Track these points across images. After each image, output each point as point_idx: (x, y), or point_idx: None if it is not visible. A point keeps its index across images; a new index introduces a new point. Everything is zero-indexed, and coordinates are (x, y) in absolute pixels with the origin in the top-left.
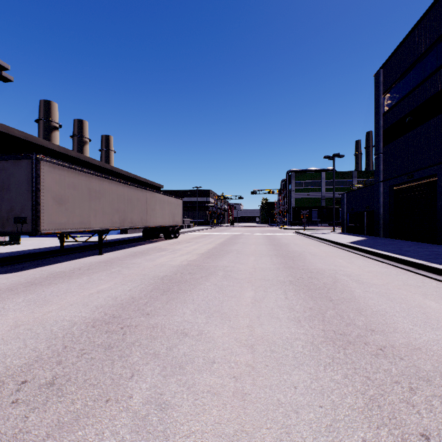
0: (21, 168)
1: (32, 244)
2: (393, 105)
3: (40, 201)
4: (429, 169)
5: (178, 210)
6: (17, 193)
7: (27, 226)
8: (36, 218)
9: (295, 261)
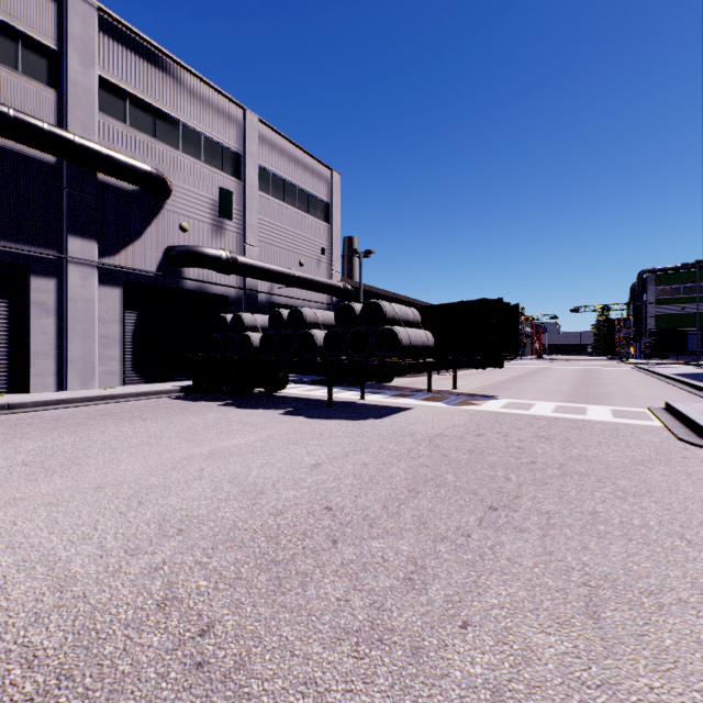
0: None
1: None
2: None
3: None
4: None
5: None
6: None
7: None
8: None
9: (589, 381)
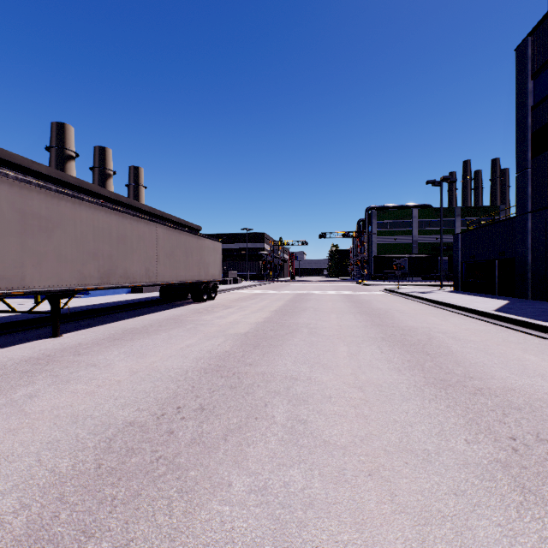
0: None
1: None
2: None
3: None
4: None
5: (215, 257)
6: None
7: None
8: None
9: (436, 358)
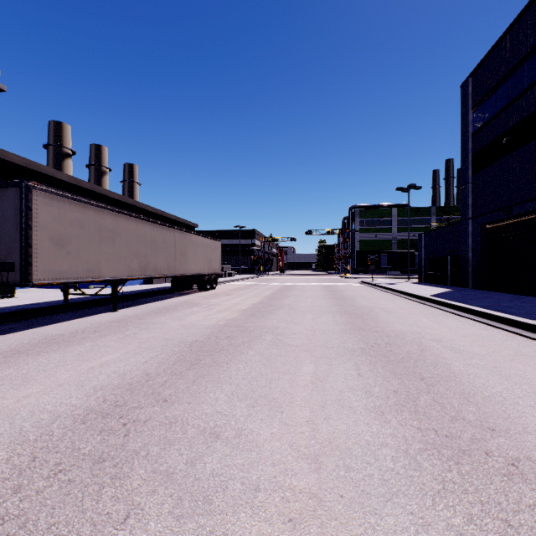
0: (6, 199)
1: (30, 297)
2: (485, 122)
3: (32, 242)
4: (533, 202)
5: (215, 254)
6: (2, 231)
7: (15, 275)
8: (26, 264)
9: (365, 320)
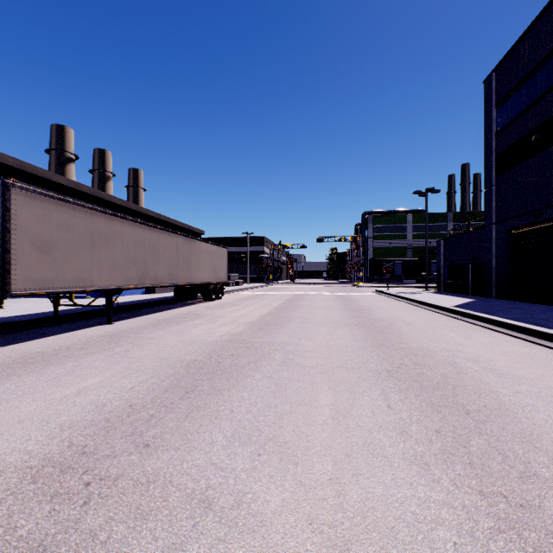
0: None
1: (19, 308)
2: (511, 119)
3: (10, 247)
4: None
5: (222, 262)
6: None
7: None
8: (3, 272)
9: (386, 335)
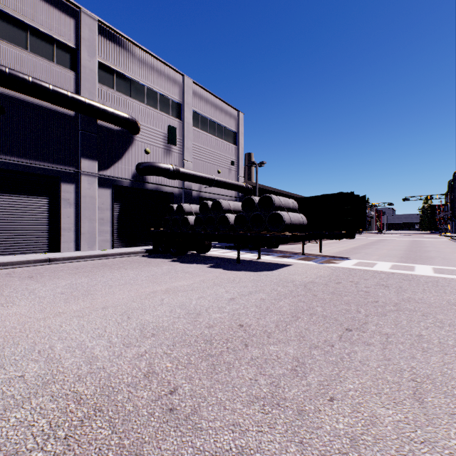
0: None
1: None
2: None
3: None
4: None
5: None
6: None
7: None
8: None
9: (416, 248)
